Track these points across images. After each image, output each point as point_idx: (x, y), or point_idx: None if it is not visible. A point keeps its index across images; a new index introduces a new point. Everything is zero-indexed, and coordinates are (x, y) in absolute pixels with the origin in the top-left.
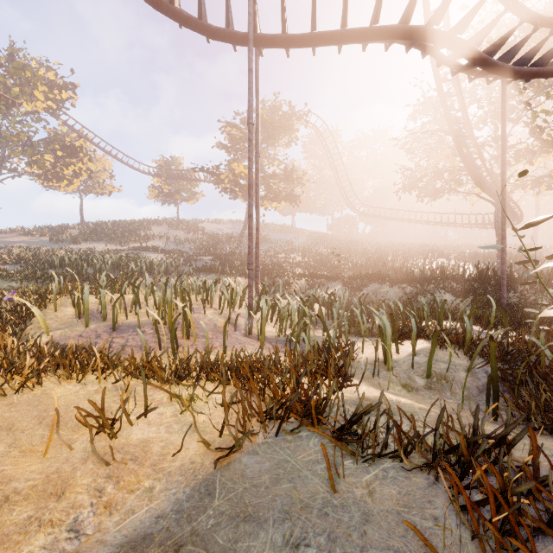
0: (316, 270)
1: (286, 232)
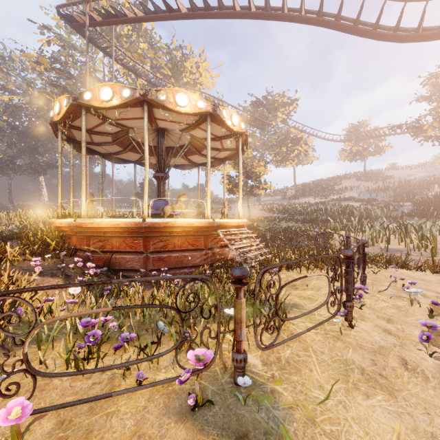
0: None
1: None
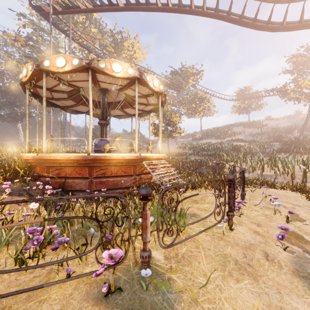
0: None
1: None
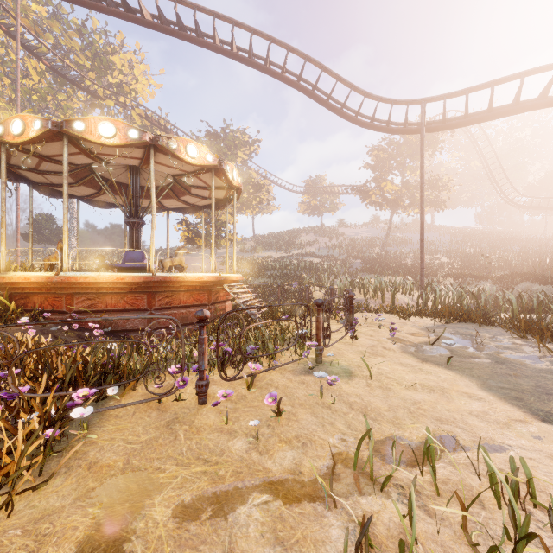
0: (463, 270)
1: (425, 232)
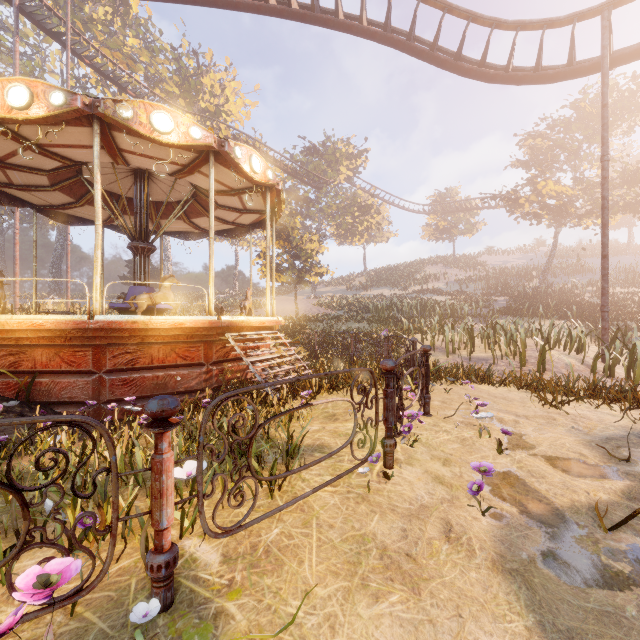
0: None
1: (616, 255)
